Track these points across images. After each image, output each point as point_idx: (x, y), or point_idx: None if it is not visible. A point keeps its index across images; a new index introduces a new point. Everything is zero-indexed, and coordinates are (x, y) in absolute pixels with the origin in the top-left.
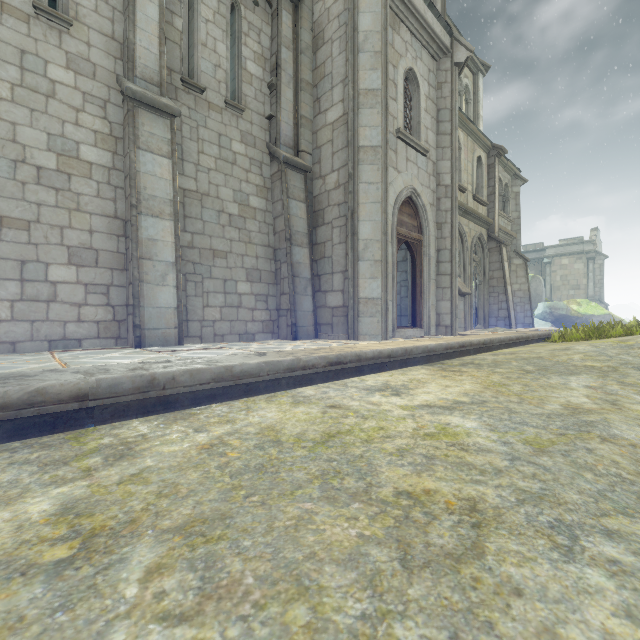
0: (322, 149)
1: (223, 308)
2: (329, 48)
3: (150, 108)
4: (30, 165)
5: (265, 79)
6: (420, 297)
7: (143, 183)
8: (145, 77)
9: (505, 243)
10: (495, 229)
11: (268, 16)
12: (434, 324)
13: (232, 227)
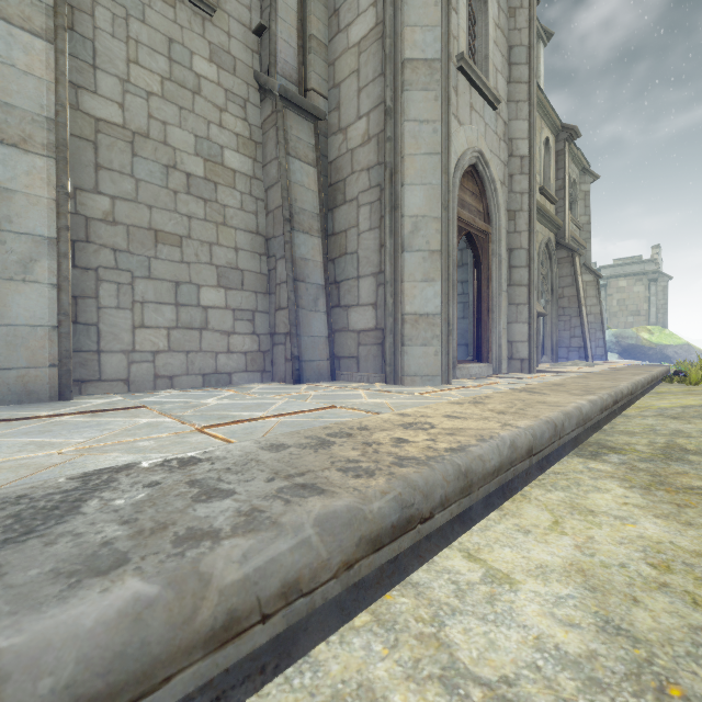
0: (342, 87)
1: (173, 330)
2: None
3: None
4: None
5: None
6: (487, 317)
7: None
8: None
9: (579, 252)
10: (566, 234)
11: None
12: (505, 357)
13: (192, 196)
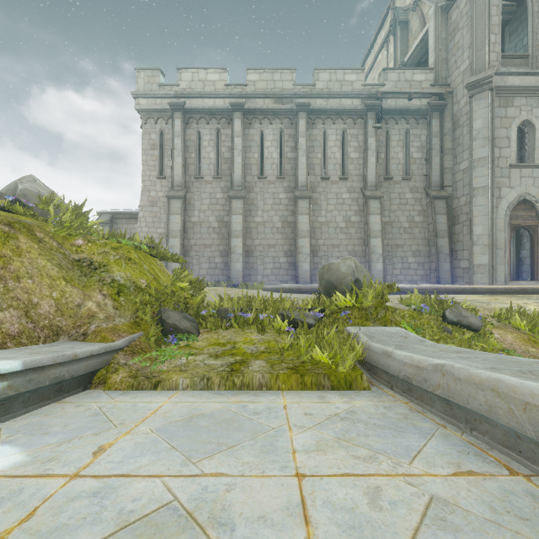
0: (457, 183)
1: (401, 269)
2: (461, 130)
3: (373, 198)
4: (339, 228)
5: (423, 157)
6: (537, 260)
7: (371, 227)
8: (370, 186)
9: None
10: None
11: (425, 125)
12: None
13: (405, 233)
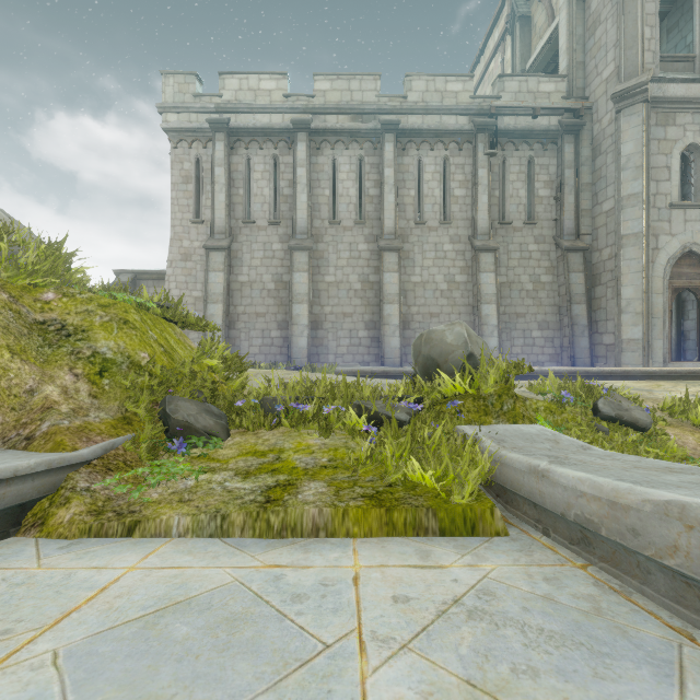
0: (599, 230)
1: (523, 347)
2: (604, 158)
3: (485, 251)
4: (439, 290)
5: (552, 195)
6: None
7: (482, 289)
8: (481, 233)
9: None
10: None
11: (554, 152)
12: None
13: (528, 298)
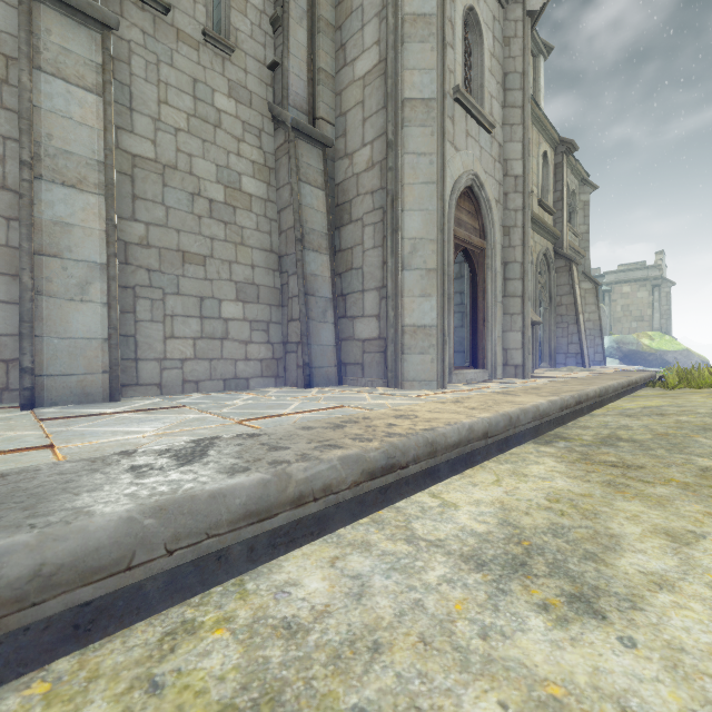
0: (348, 116)
1: (198, 340)
2: None
3: (62, 7)
4: None
5: (266, 11)
6: (483, 326)
7: (46, 128)
8: None
9: (576, 261)
10: (564, 244)
11: None
12: (500, 363)
13: (214, 219)
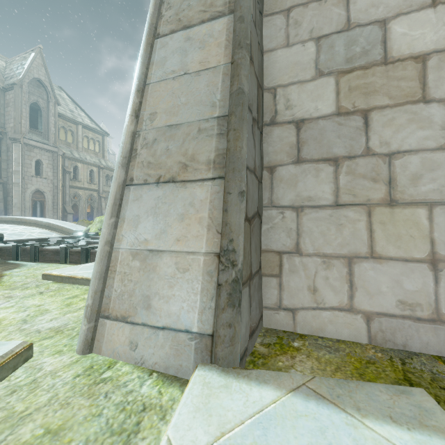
0: (9, 177)
1: None
2: (11, 153)
3: None
4: None
5: None
6: (45, 215)
7: None
8: None
9: (102, 197)
10: (100, 192)
11: None
12: None
13: None
